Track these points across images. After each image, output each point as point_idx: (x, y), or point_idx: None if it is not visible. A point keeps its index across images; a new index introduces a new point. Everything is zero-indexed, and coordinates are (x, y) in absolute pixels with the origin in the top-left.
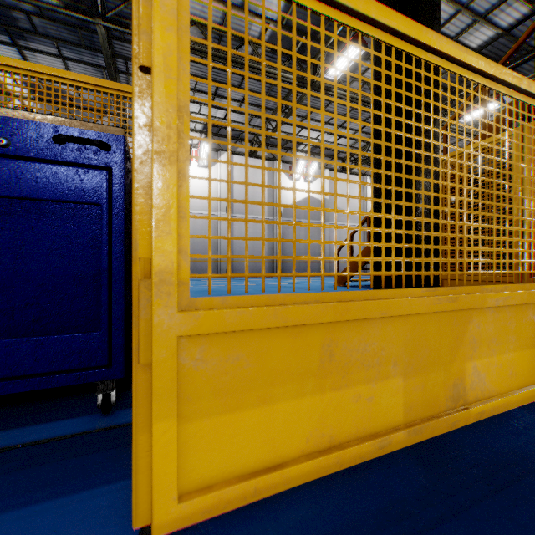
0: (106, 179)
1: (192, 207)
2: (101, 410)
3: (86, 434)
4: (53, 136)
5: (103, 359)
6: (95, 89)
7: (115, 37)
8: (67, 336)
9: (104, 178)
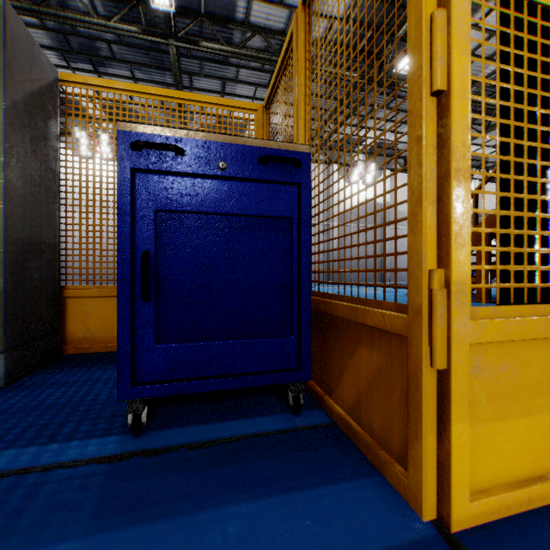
0: (297, 194)
1: None
2: (294, 409)
3: (294, 431)
4: (260, 157)
5: (294, 363)
6: (217, 108)
7: (183, 54)
8: (267, 340)
9: (295, 193)
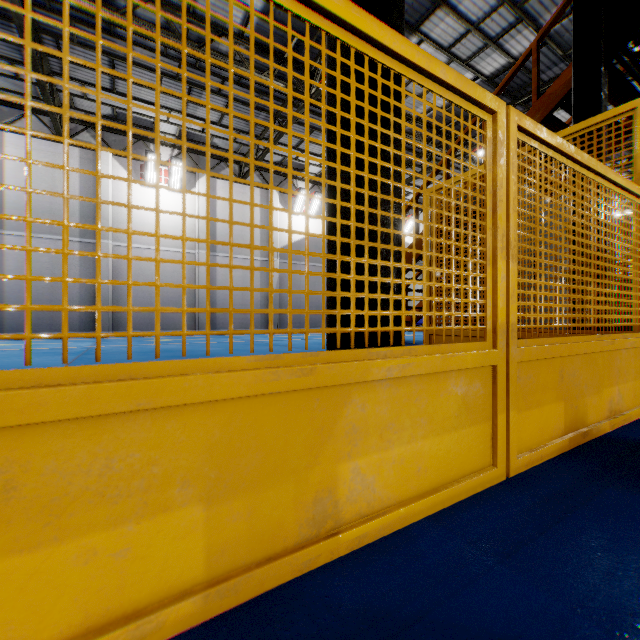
0: None
1: (161, 243)
2: None
3: None
4: None
5: None
6: None
7: (37, 4)
8: None
9: None
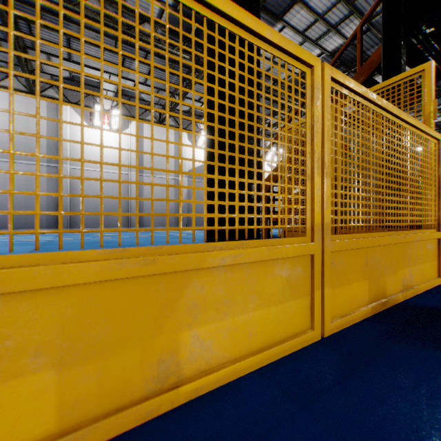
0: None
1: (104, 166)
2: None
3: None
4: None
5: None
6: None
7: None
8: None
9: None
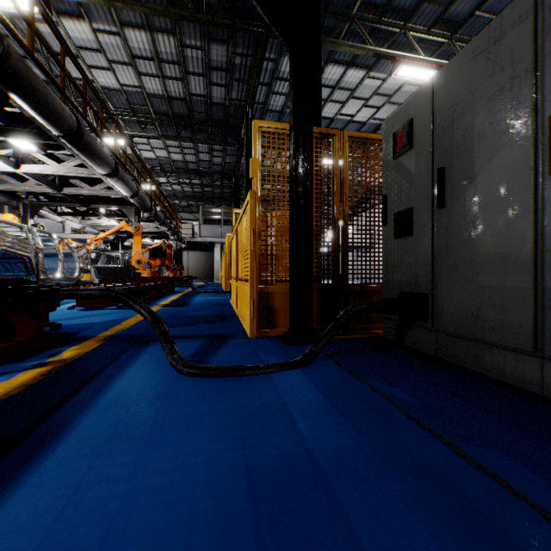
0: None
1: None
2: None
3: None
4: None
5: None
6: None
7: None
8: None
9: None
